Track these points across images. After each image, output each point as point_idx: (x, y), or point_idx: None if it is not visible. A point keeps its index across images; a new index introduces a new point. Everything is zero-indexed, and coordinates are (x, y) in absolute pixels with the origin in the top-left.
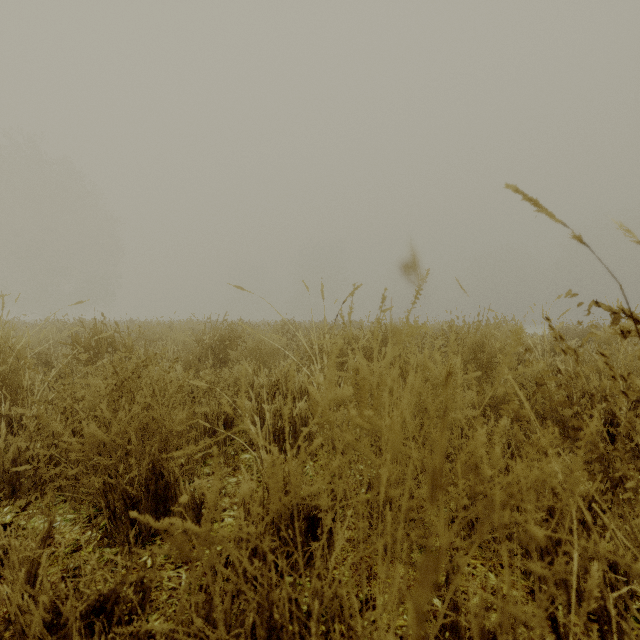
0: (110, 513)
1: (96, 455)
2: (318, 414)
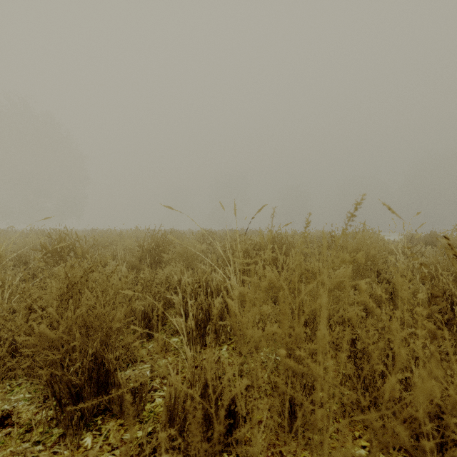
0: (56, 401)
1: (47, 348)
2: (244, 354)
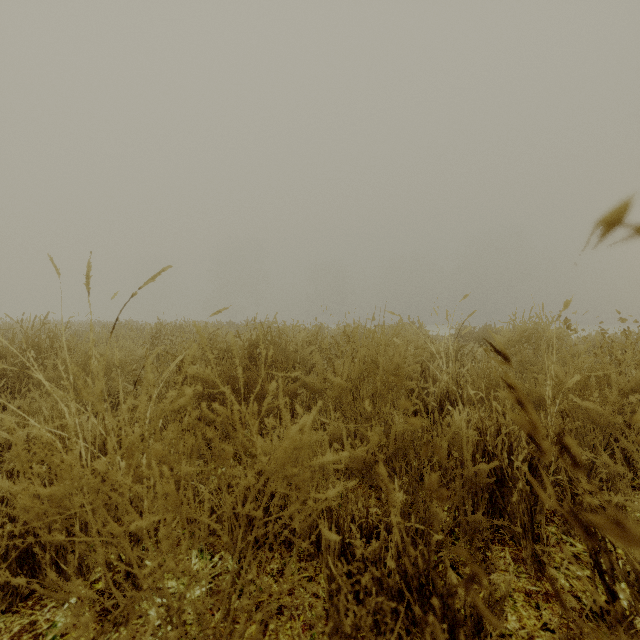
0: None
1: None
2: None
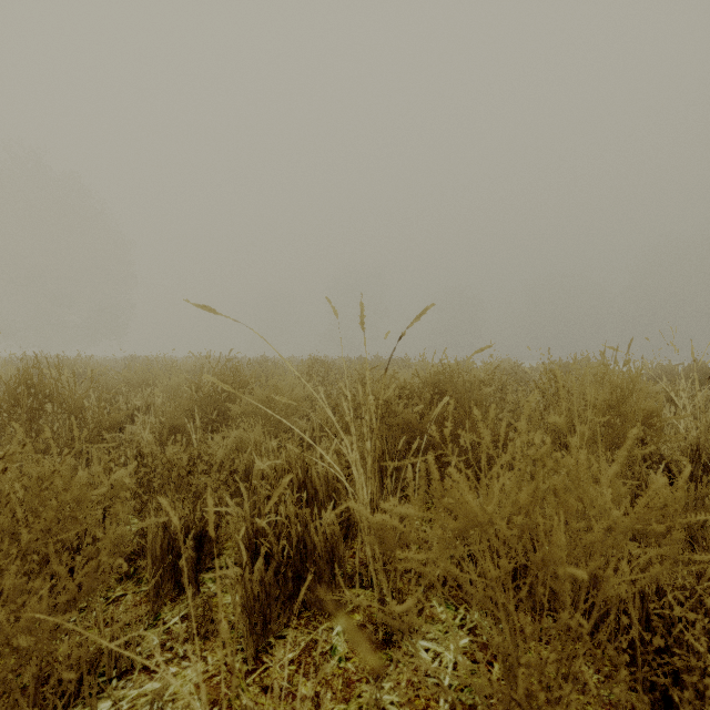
0: None
1: None
2: None
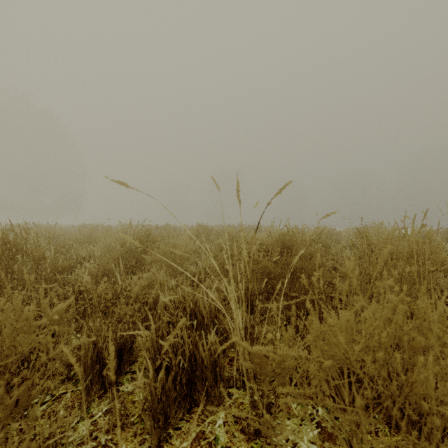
0: None
1: None
2: None
